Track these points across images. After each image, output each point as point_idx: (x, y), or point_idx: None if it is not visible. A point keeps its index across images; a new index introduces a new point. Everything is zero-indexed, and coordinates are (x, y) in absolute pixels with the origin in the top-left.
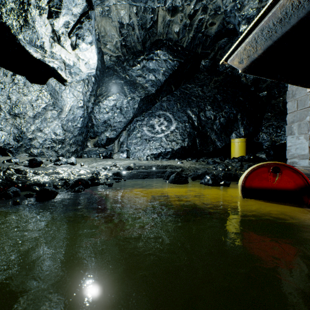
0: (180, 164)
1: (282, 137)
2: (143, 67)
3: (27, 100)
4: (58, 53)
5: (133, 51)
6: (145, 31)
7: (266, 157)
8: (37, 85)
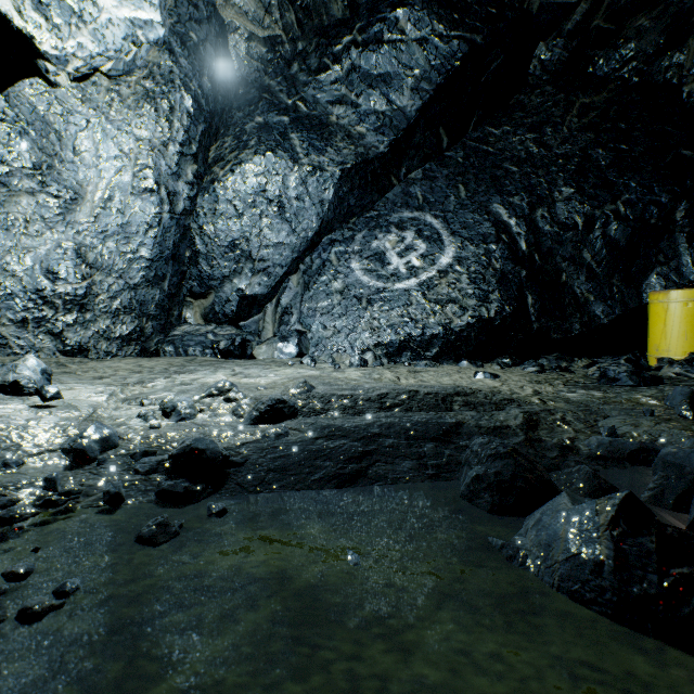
0: (491, 382)
1: None
2: (351, 70)
3: None
4: None
5: (321, 23)
6: None
7: None
8: None
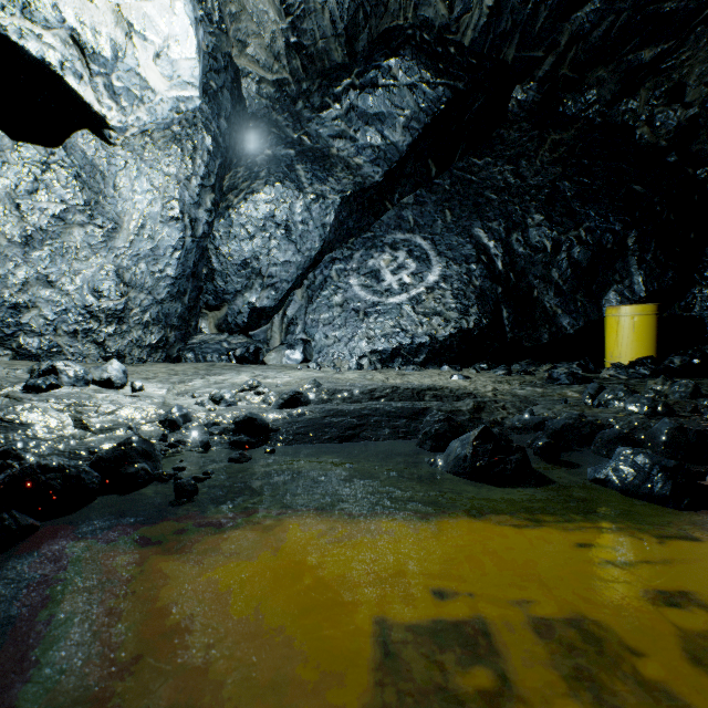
0: (463, 382)
1: None
2: (350, 109)
3: (2, 189)
4: None
5: (323, 67)
6: None
7: None
8: (33, 147)
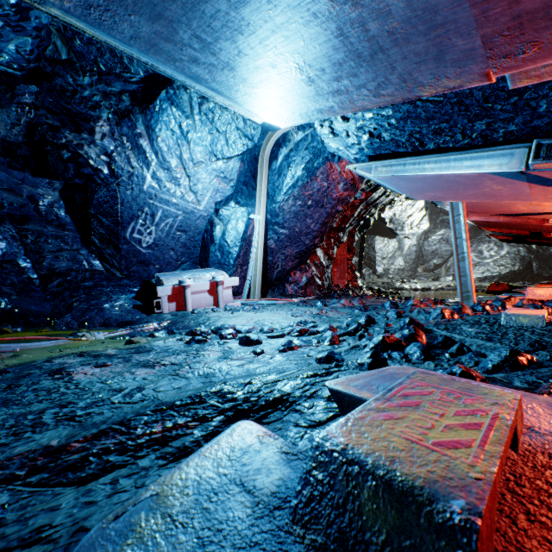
0: None
1: None
2: None
3: (388, 249)
4: (410, 232)
5: None
6: None
7: None
8: (392, 240)
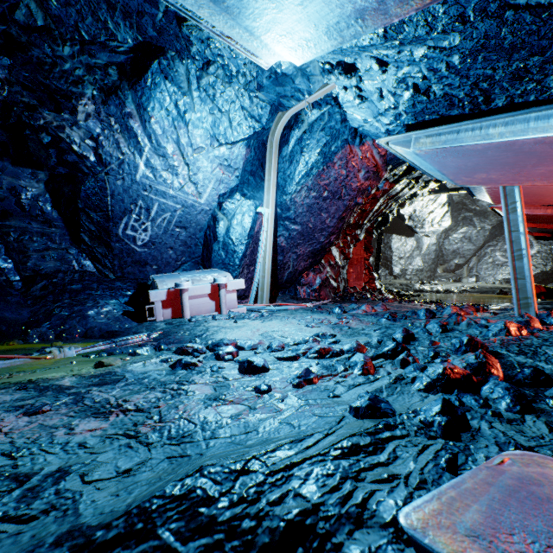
0: None
1: None
2: None
3: (405, 248)
4: (430, 230)
5: None
6: None
7: None
8: (409, 238)
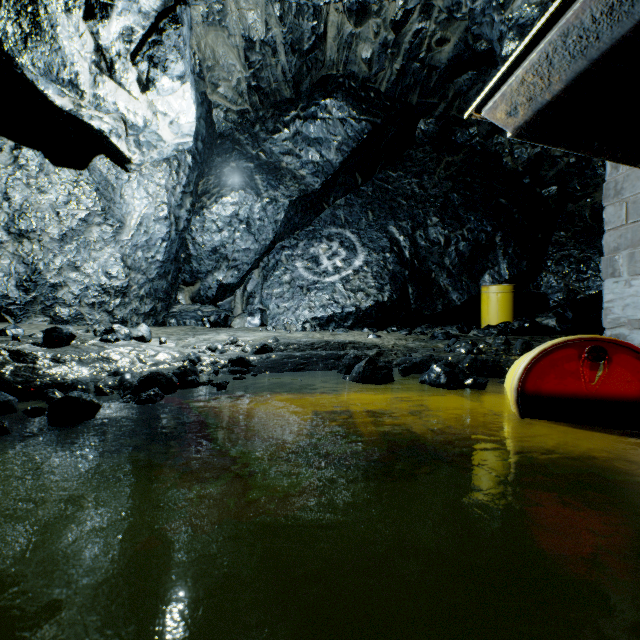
0: (375, 339)
1: (591, 282)
2: (296, 134)
3: (47, 201)
4: (110, 98)
5: (275, 100)
6: (299, 58)
7: (557, 325)
8: (67, 171)
